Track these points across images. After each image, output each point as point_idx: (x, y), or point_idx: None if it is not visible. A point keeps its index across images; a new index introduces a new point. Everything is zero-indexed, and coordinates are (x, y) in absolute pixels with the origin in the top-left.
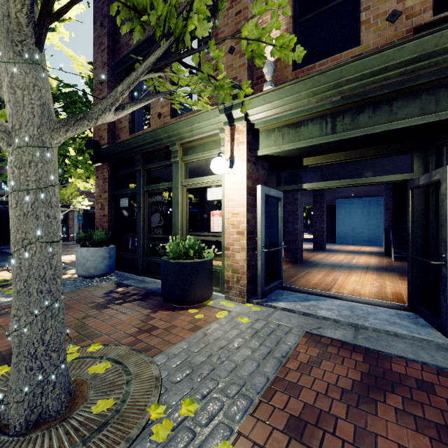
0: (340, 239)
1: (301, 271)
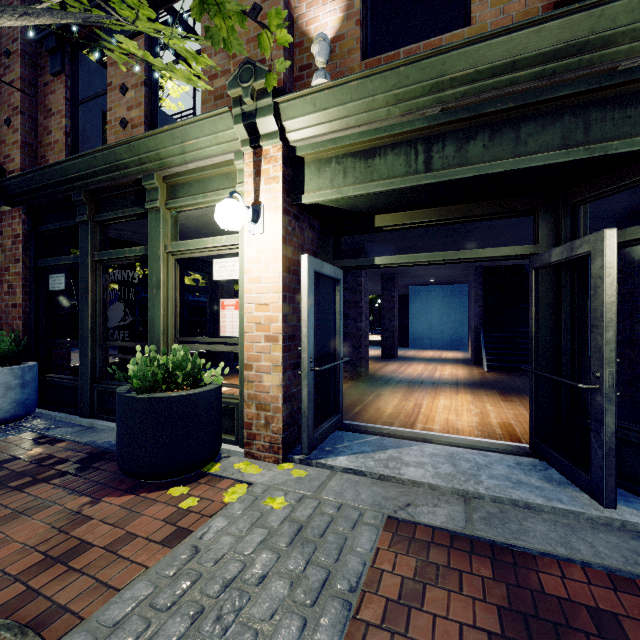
0: (415, 341)
1: (368, 393)
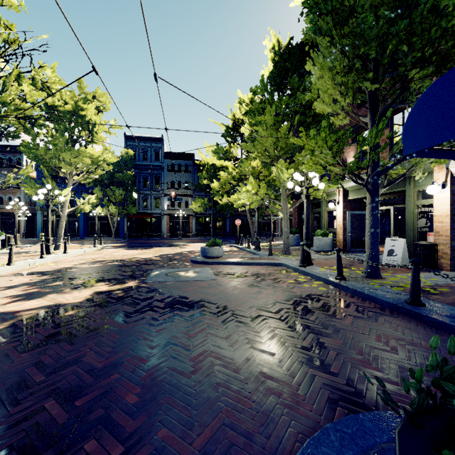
0: None
1: None
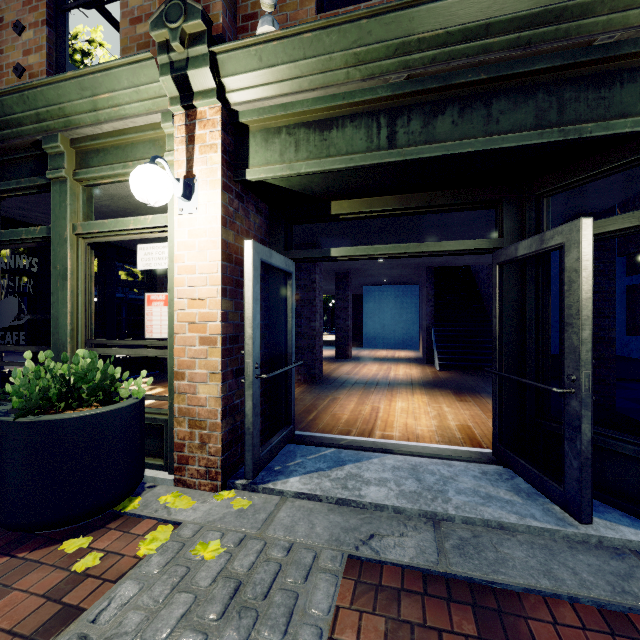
0: (368, 340)
1: (322, 397)
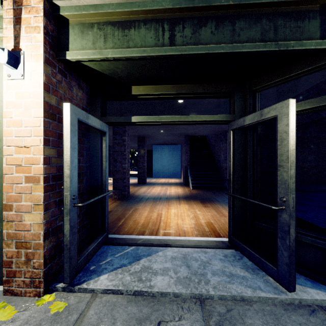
0: (155, 174)
1: (128, 209)
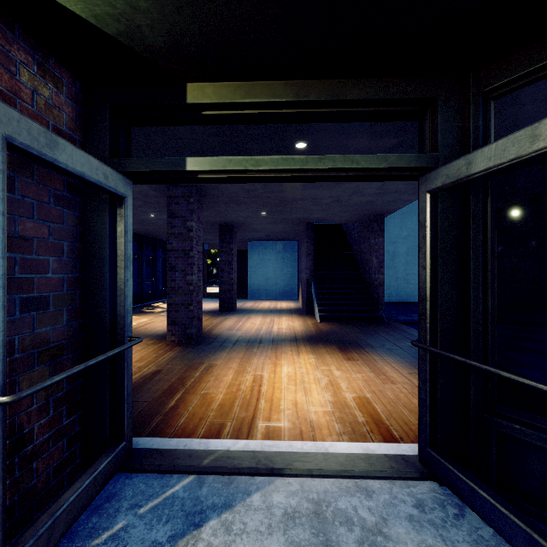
0: (252, 292)
1: (195, 366)
